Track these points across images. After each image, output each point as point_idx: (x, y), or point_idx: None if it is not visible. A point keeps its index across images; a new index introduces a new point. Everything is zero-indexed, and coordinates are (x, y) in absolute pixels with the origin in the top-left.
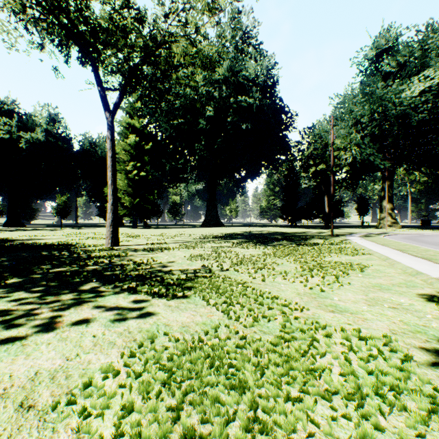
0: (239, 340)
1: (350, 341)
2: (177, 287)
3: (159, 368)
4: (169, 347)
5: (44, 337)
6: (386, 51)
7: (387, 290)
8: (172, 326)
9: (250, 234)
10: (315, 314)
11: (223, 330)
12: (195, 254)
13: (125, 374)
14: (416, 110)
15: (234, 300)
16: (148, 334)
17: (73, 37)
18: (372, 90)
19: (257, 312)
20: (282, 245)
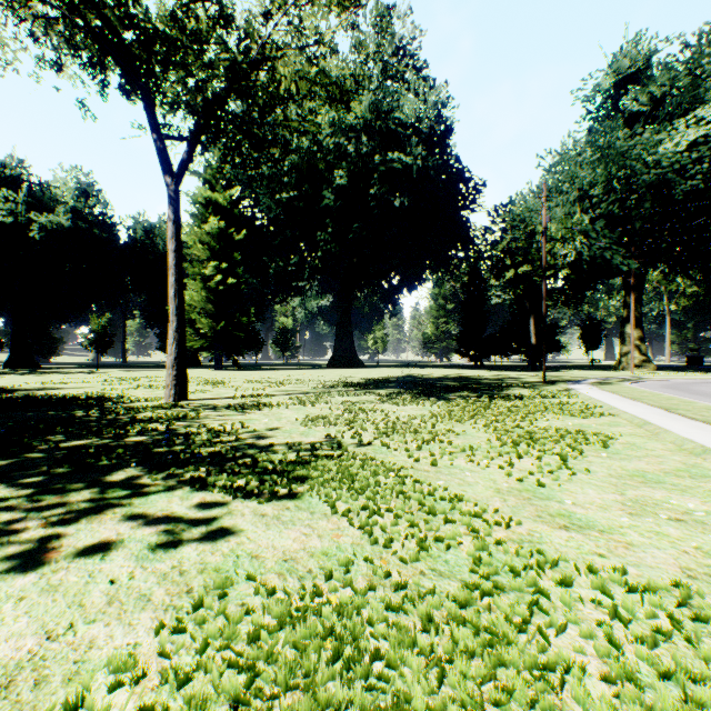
0: (391, 592)
1: (610, 596)
2: (279, 476)
3: (229, 662)
4: (254, 609)
5: (16, 584)
6: (632, 78)
7: (658, 483)
8: (264, 560)
9: (407, 381)
10: (534, 533)
11: (362, 568)
12: (314, 415)
13: (158, 675)
14: (683, 175)
15: (381, 504)
16: (215, 579)
17: (112, 51)
18: (609, 142)
19: (425, 529)
20: (462, 400)
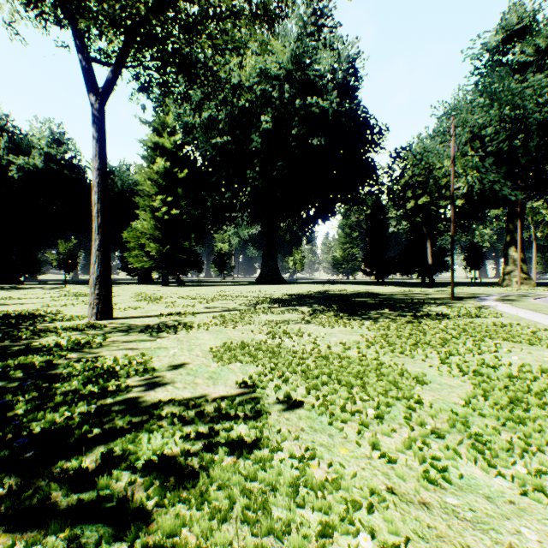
0: None
1: None
2: (118, 538)
3: None
4: None
5: None
6: (519, 33)
7: None
8: None
9: (325, 296)
10: None
11: None
12: (233, 342)
13: None
14: None
15: None
16: None
17: None
18: (504, 84)
19: None
20: (388, 319)
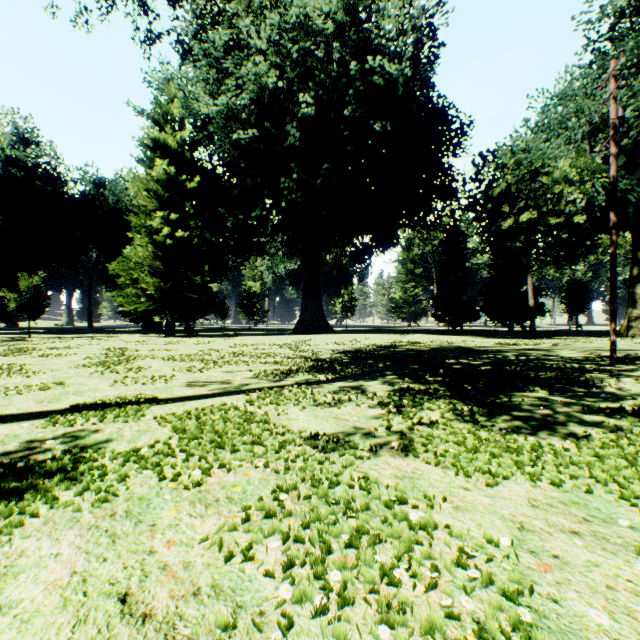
0: None
1: None
2: None
3: None
4: None
5: None
6: None
7: None
8: None
9: (398, 356)
10: None
11: None
12: None
13: None
14: None
15: None
16: None
17: None
18: None
19: None
20: (606, 434)
